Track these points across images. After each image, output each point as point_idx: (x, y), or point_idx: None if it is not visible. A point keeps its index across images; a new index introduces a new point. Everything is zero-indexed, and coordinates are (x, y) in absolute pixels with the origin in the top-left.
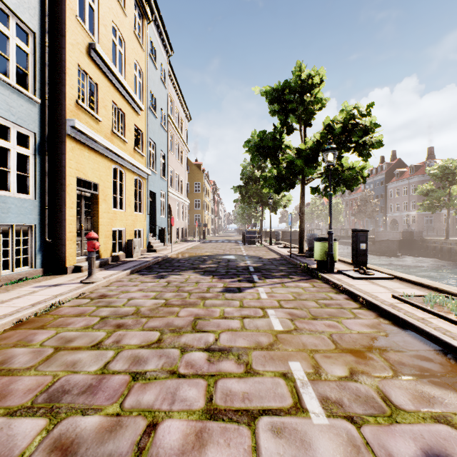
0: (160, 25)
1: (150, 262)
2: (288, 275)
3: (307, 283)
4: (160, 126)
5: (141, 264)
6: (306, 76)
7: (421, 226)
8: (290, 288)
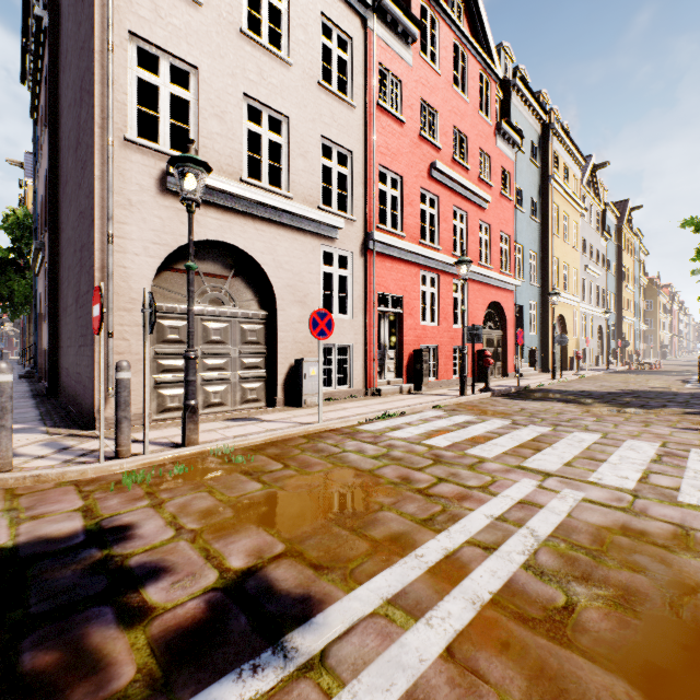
0: (637, 233)
1: None
2: None
3: None
4: (636, 289)
5: None
6: None
7: None
8: None
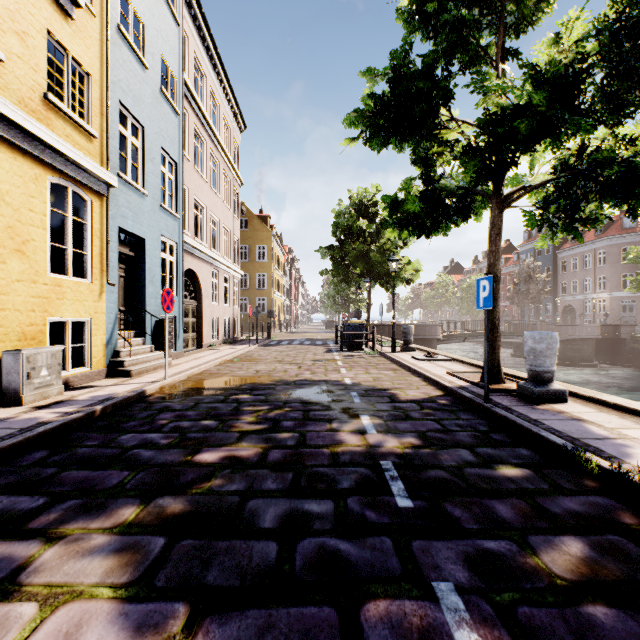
0: None
1: (22, 437)
2: None
3: None
4: (159, 93)
5: None
6: None
7: (616, 316)
8: None
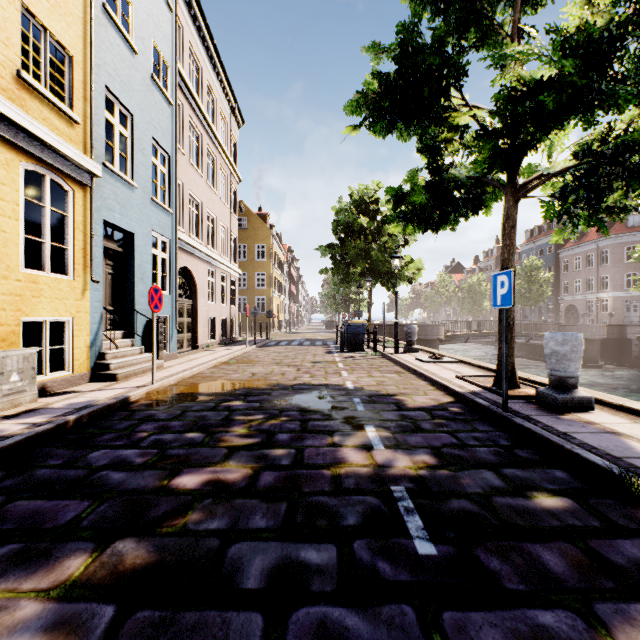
0: None
1: None
2: None
3: None
4: (150, 80)
5: None
6: None
7: (619, 316)
8: None
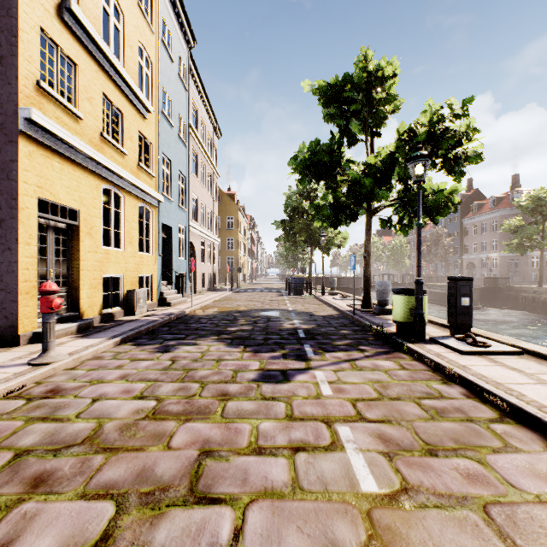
0: (177, 3)
1: (156, 323)
2: (357, 344)
3: (389, 360)
4: (178, 138)
5: (141, 327)
6: (375, 67)
7: (504, 271)
8: (365, 371)
